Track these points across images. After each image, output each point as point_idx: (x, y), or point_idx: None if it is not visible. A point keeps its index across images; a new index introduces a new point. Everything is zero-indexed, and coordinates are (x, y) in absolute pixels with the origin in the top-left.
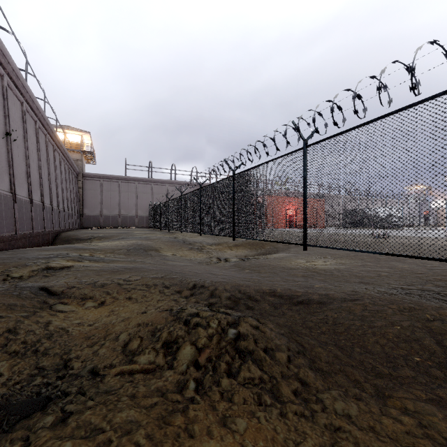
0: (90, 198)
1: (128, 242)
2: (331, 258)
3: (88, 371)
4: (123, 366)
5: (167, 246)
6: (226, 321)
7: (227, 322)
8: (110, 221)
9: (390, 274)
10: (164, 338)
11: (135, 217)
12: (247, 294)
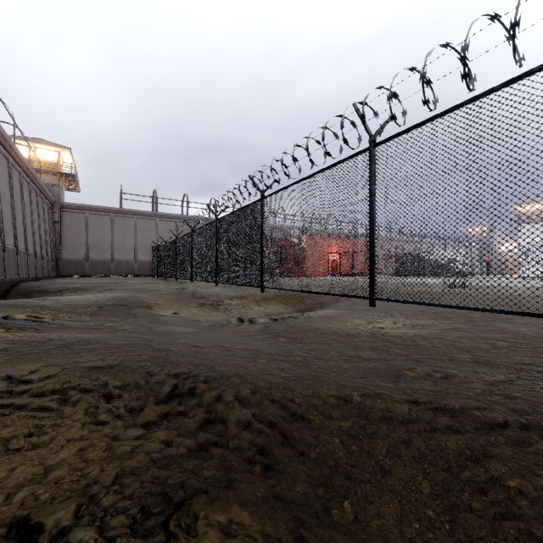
0: (71, 237)
1: (107, 296)
2: (401, 316)
3: None
4: None
5: (168, 301)
6: None
7: None
8: (99, 268)
9: (512, 344)
10: None
11: (134, 262)
12: (289, 413)
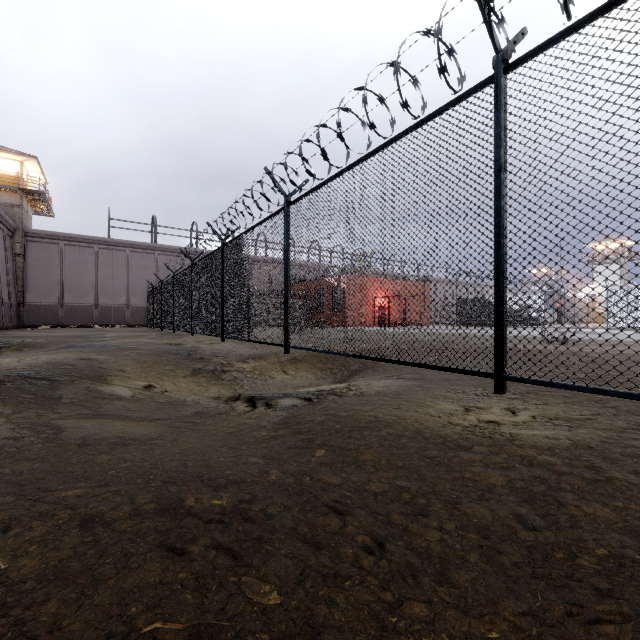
0: (39, 275)
1: (41, 360)
2: (513, 394)
3: None
4: None
5: (143, 367)
6: None
7: None
8: (78, 315)
9: None
10: None
11: (126, 308)
12: None
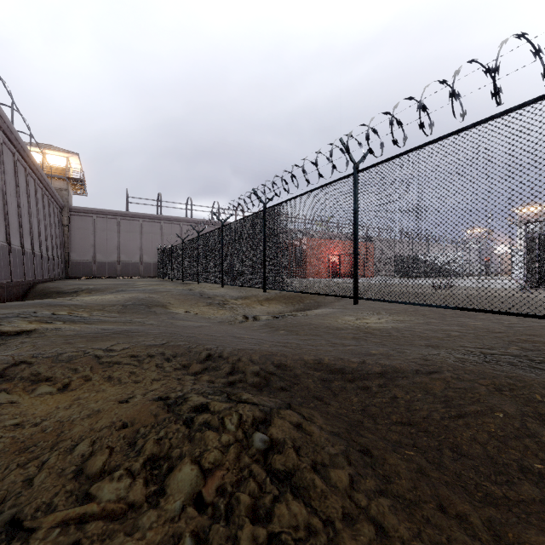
0: (79, 239)
1: (125, 296)
2: (386, 313)
3: (4, 523)
4: (69, 510)
5: (179, 301)
6: (251, 418)
7: (252, 419)
8: (106, 269)
9: (462, 333)
10: (148, 452)
11: (140, 264)
12: (283, 367)
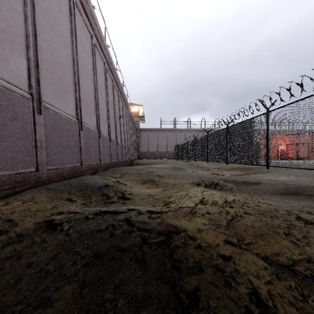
0: (142, 142)
1: (168, 165)
2: (293, 176)
3: None
4: None
5: (188, 168)
6: (214, 180)
7: (215, 180)
8: (153, 155)
9: None
10: (197, 182)
11: (166, 152)
12: (225, 180)
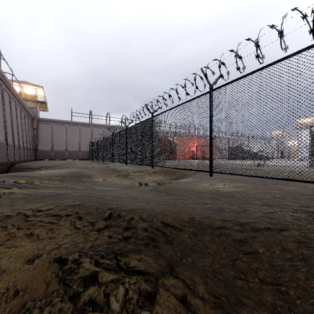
0: (43, 137)
1: (66, 170)
2: (228, 181)
3: None
4: None
5: (100, 174)
6: (137, 292)
7: (138, 294)
8: (59, 155)
9: (283, 195)
10: None
11: (79, 152)
12: (165, 224)
